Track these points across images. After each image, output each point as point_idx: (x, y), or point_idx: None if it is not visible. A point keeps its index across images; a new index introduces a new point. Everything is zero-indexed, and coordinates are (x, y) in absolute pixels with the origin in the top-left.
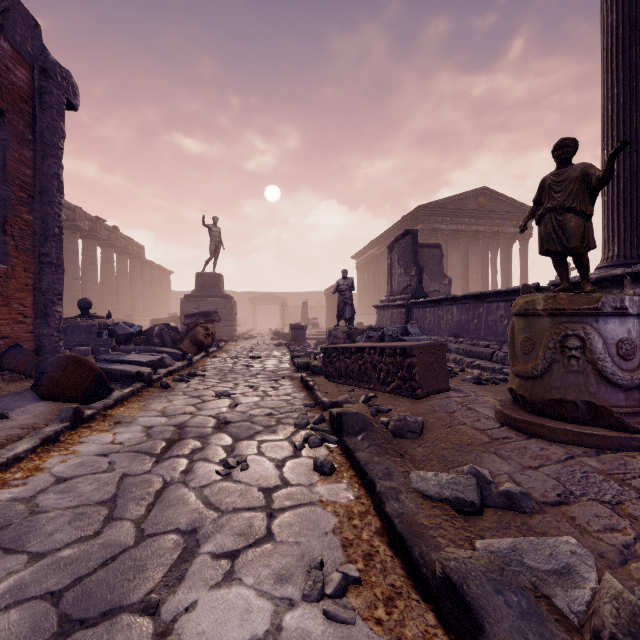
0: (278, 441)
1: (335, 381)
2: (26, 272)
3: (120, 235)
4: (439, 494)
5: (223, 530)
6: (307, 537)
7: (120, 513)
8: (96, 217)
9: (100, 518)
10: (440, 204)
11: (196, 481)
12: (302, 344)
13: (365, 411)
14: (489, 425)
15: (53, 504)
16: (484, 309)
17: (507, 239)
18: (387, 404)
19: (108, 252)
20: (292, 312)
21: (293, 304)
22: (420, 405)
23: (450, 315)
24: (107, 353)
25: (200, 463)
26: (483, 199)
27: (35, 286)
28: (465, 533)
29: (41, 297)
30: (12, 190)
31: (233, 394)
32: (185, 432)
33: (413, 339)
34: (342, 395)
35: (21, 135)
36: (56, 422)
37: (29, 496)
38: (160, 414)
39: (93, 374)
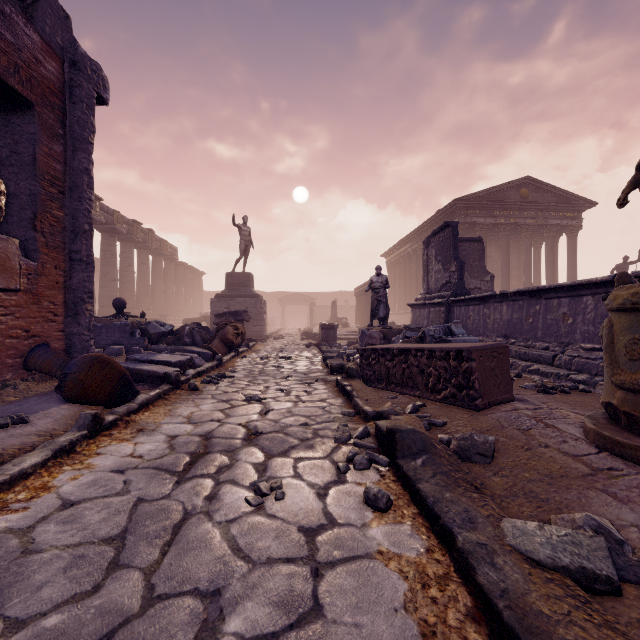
0: (317, 460)
1: (374, 386)
2: (56, 269)
3: (155, 237)
4: (553, 560)
5: (255, 594)
6: (369, 615)
7: (128, 557)
8: (133, 220)
9: (103, 564)
10: (478, 196)
11: (222, 513)
12: (333, 344)
13: (418, 425)
14: (582, 449)
15: (51, 539)
16: (541, 306)
17: (553, 232)
18: (440, 415)
19: (144, 254)
20: (321, 312)
21: (321, 304)
22: (482, 418)
23: (498, 313)
24: (139, 352)
25: (227, 487)
26: (526, 190)
27: (65, 284)
28: (616, 637)
29: (71, 295)
30: (42, 185)
31: (264, 399)
32: (211, 444)
33: (459, 340)
34: (384, 402)
35: (51, 129)
36: (73, 430)
37: (27, 526)
38: (186, 421)
39: (118, 375)
